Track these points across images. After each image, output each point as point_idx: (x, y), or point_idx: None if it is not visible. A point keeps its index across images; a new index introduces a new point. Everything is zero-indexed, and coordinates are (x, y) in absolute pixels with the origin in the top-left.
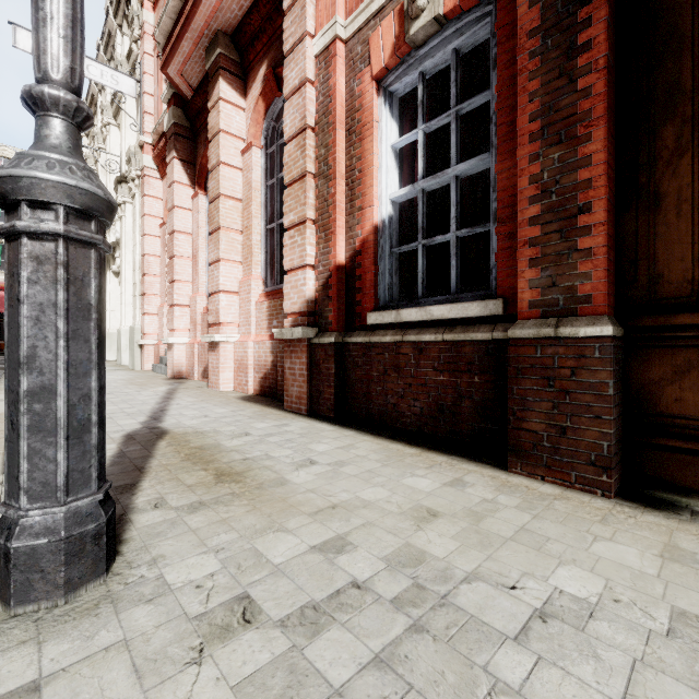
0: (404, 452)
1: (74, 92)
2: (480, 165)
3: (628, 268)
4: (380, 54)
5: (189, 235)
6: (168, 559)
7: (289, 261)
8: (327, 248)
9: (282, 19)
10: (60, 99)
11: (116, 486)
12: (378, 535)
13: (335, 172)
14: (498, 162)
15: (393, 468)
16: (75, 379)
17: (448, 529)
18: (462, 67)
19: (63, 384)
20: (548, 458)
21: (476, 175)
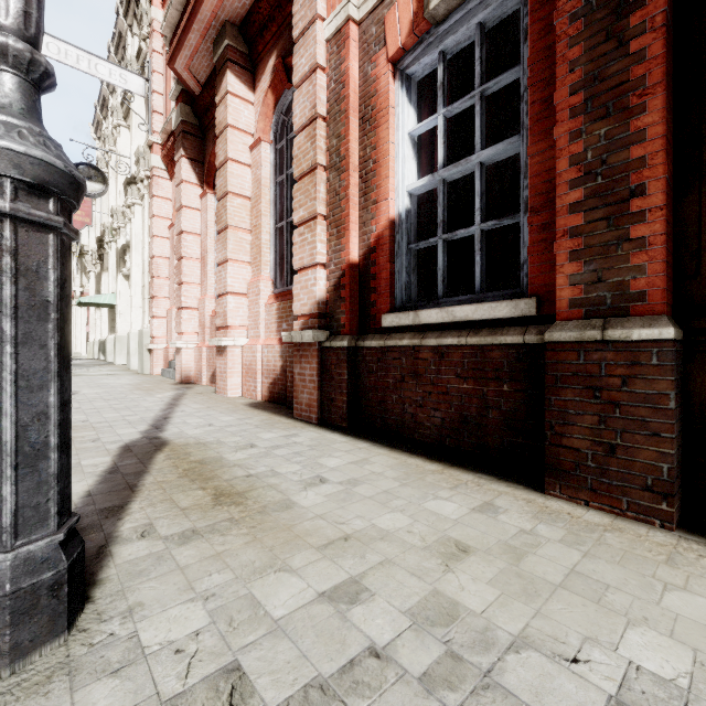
0: (424, 469)
1: (30, 42)
2: (508, 150)
3: (689, 260)
4: (396, 33)
5: (197, 236)
6: (147, 609)
7: (299, 260)
8: (339, 245)
9: (292, 5)
10: (8, 48)
11: (102, 508)
12: (399, 578)
13: (348, 163)
14: (530, 144)
15: (413, 488)
16: (27, 393)
17: (483, 570)
18: (487, 44)
19: (10, 401)
20: (594, 480)
21: (503, 162)
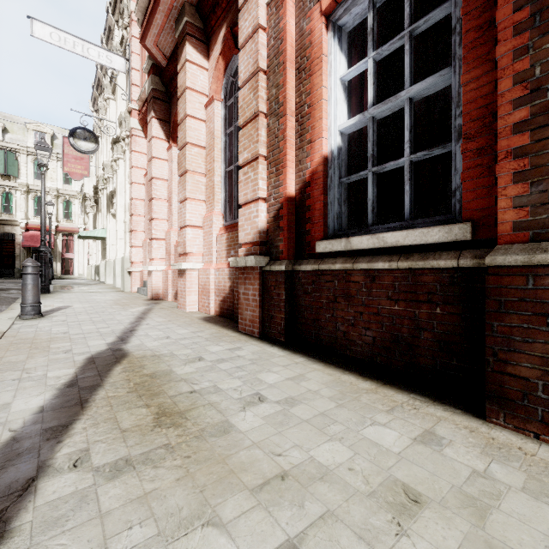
0: (358, 387)
1: None
2: (438, 83)
3: None
4: None
5: (165, 181)
6: None
7: (244, 195)
8: (277, 181)
9: None
10: None
11: (47, 428)
12: (345, 544)
13: (286, 108)
14: (464, 72)
15: (349, 410)
16: None
17: (443, 534)
18: None
19: None
20: (545, 412)
21: (431, 97)
